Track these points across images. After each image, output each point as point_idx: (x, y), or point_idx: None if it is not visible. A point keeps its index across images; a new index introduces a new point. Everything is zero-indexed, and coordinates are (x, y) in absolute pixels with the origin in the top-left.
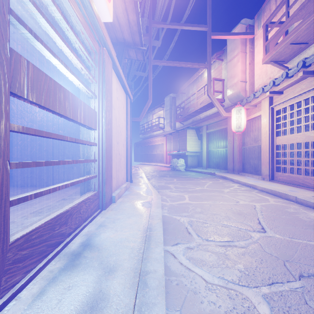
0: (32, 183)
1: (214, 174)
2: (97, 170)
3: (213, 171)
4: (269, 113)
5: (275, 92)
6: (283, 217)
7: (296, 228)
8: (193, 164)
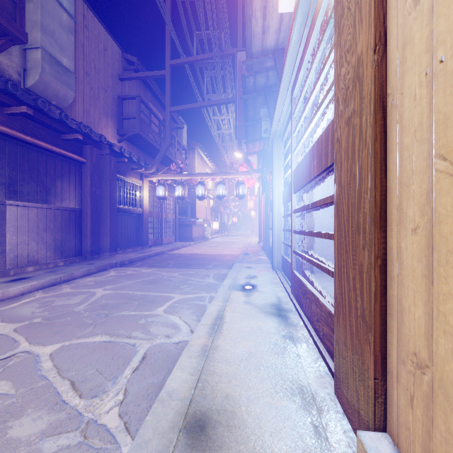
0: None
1: None
2: None
3: None
4: None
5: None
6: None
7: None
8: None
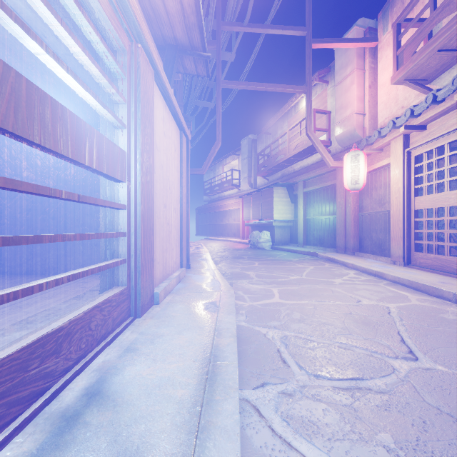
0: (33, 269)
1: (316, 255)
2: (127, 252)
3: (314, 250)
4: (404, 159)
5: (414, 128)
6: (441, 330)
7: None
8: (283, 239)
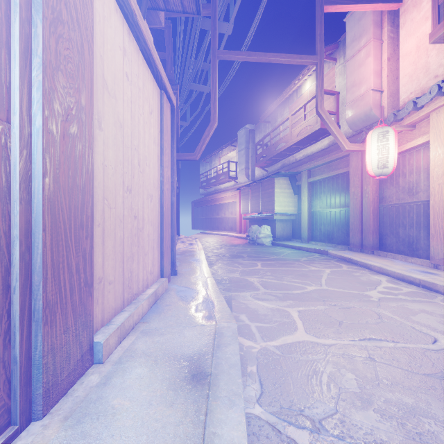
0: None
1: (326, 253)
2: None
3: (322, 247)
4: None
5: None
6: None
7: None
8: (285, 234)
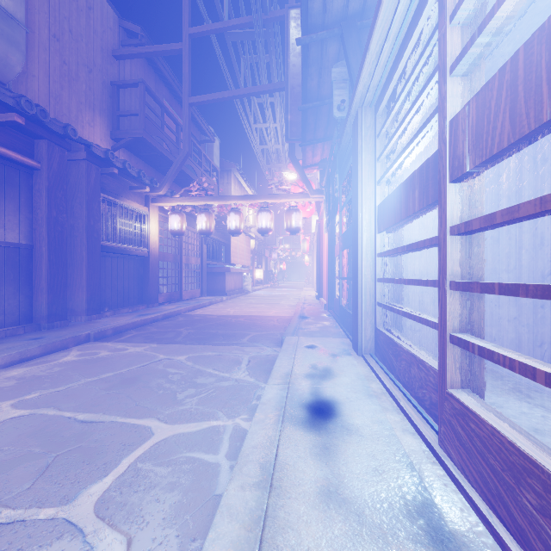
0: None
1: None
2: None
3: None
4: None
5: None
6: None
7: None
8: None
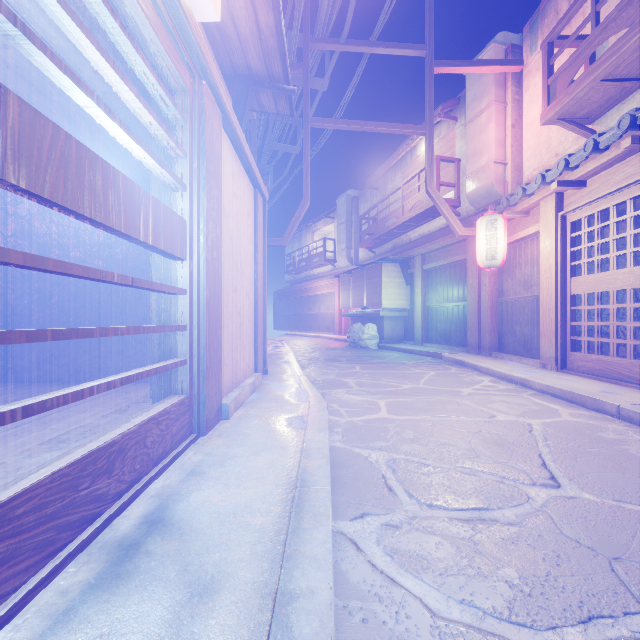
0: (56, 375)
1: (439, 357)
2: (188, 350)
3: (437, 349)
4: (556, 227)
5: (569, 184)
6: (595, 451)
7: (627, 478)
8: (395, 334)
